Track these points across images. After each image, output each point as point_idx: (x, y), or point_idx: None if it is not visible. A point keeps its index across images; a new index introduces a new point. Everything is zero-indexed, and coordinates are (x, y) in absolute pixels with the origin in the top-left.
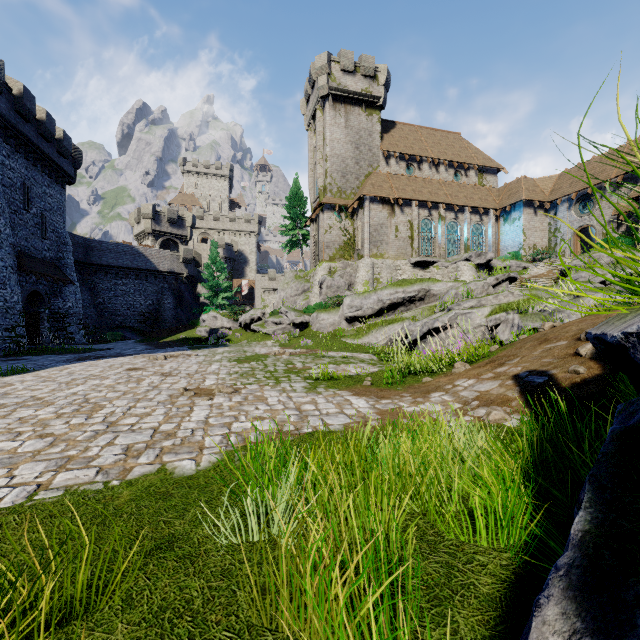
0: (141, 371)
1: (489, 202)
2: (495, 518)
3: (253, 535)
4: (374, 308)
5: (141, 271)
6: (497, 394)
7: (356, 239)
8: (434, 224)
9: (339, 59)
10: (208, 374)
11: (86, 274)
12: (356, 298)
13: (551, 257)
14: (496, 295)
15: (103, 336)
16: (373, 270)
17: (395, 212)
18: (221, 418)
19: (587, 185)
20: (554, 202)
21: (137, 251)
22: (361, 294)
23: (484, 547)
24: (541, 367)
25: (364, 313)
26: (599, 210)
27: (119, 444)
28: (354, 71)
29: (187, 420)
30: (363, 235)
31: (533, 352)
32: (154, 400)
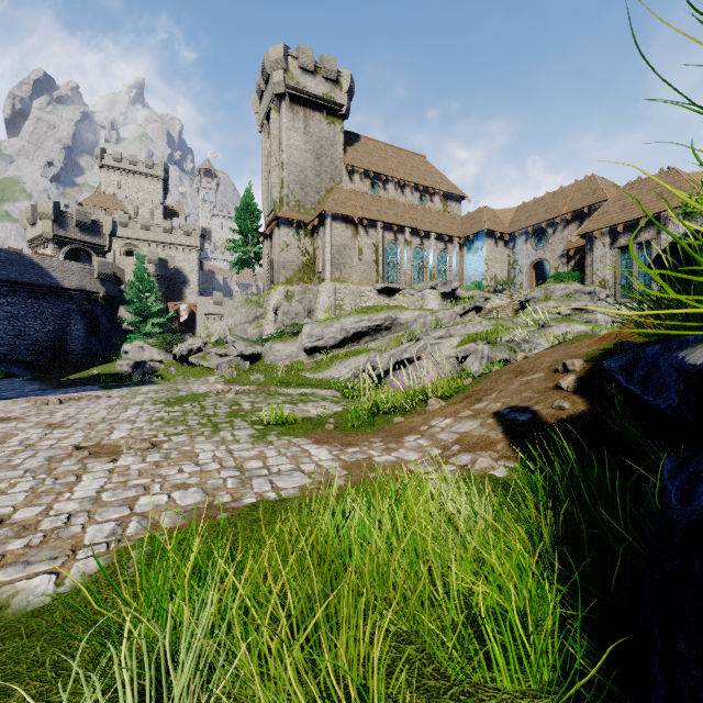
0: (15, 422)
1: (453, 230)
2: (513, 629)
3: None
4: (337, 338)
5: (36, 287)
6: (479, 436)
7: (317, 260)
8: (400, 249)
9: (297, 55)
10: (119, 423)
11: None
12: (317, 326)
13: (510, 289)
14: (465, 324)
15: None
16: (336, 296)
17: (359, 233)
18: (122, 490)
19: (542, 220)
20: (513, 234)
21: (30, 261)
22: (322, 322)
23: (510, 691)
24: (522, 403)
25: (326, 343)
26: (552, 245)
27: None
28: (314, 71)
29: (65, 498)
30: (324, 256)
31: (511, 386)
32: (20, 467)
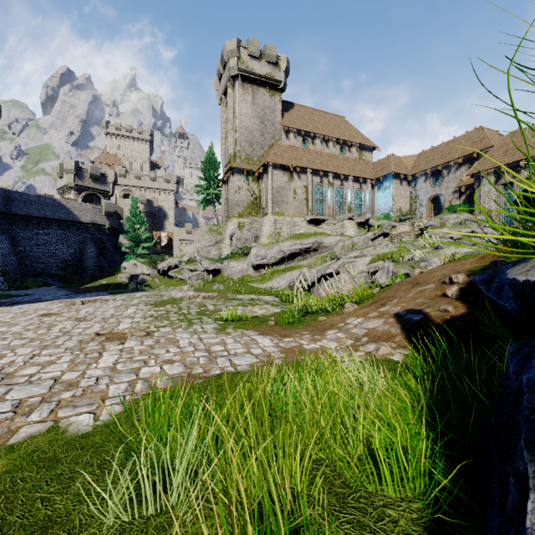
0: (55, 316)
1: (367, 173)
2: (398, 460)
3: (148, 507)
4: (276, 257)
5: (63, 222)
6: (382, 331)
7: (261, 199)
8: (325, 189)
9: (247, 45)
10: (123, 318)
11: (6, 224)
12: (261, 249)
13: (412, 218)
14: (375, 247)
15: (24, 282)
16: (275, 225)
17: (293, 178)
18: (130, 363)
19: (438, 163)
20: (415, 175)
21: (59, 203)
22: (266, 245)
23: (392, 497)
24: (416, 306)
25: (268, 261)
26: (446, 183)
27: (10, 399)
28: (260, 57)
29: (93, 367)
30: (267, 196)
31: (408, 294)
32: (62, 346)
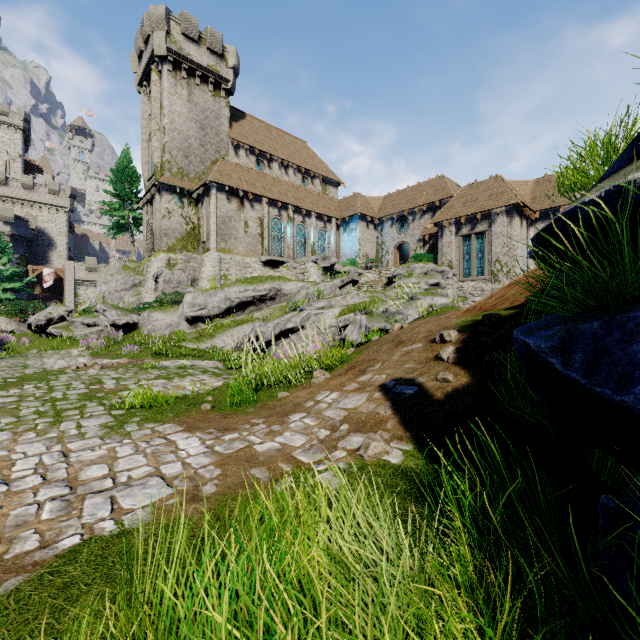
0: None
1: (332, 211)
2: None
3: None
4: (221, 307)
5: None
6: (368, 412)
7: (201, 230)
8: (284, 224)
9: (180, 20)
10: None
11: None
12: (199, 295)
13: (379, 266)
14: (344, 296)
15: None
16: (221, 266)
17: (245, 206)
18: None
19: (404, 208)
20: (381, 219)
21: None
22: (206, 291)
23: None
24: (406, 374)
25: (209, 313)
26: (412, 230)
27: None
28: (199, 41)
29: None
30: (209, 226)
31: (393, 356)
32: None
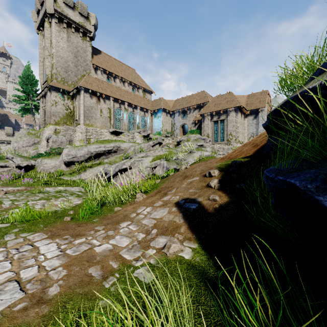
0: None
1: (148, 106)
2: None
3: None
4: (85, 156)
5: None
6: (169, 221)
7: (75, 113)
8: (122, 112)
9: None
10: None
11: None
12: (72, 149)
13: (172, 136)
14: (154, 150)
15: None
16: (86, 133)
17: (100, 101)
18: None
19: (185, 106)
20: (173, 112)
21: None
22: (76, 147)
23: None
24: (191, 196)
25: (78, 159)
26: (189, 118)
27: None
28: (74, 8)
29: None
30: (80, 111)
31: (182, 184)
32: None
